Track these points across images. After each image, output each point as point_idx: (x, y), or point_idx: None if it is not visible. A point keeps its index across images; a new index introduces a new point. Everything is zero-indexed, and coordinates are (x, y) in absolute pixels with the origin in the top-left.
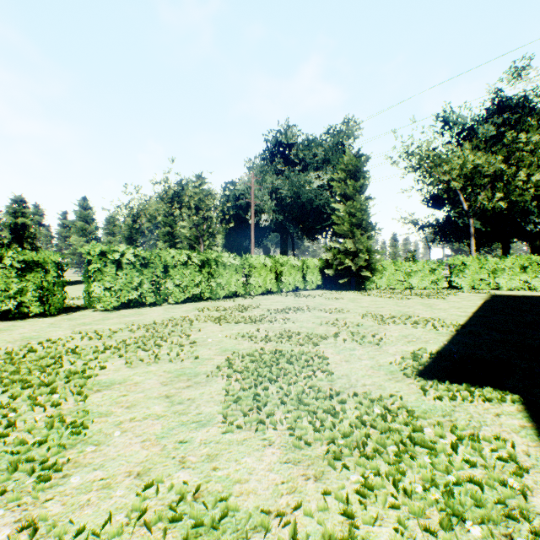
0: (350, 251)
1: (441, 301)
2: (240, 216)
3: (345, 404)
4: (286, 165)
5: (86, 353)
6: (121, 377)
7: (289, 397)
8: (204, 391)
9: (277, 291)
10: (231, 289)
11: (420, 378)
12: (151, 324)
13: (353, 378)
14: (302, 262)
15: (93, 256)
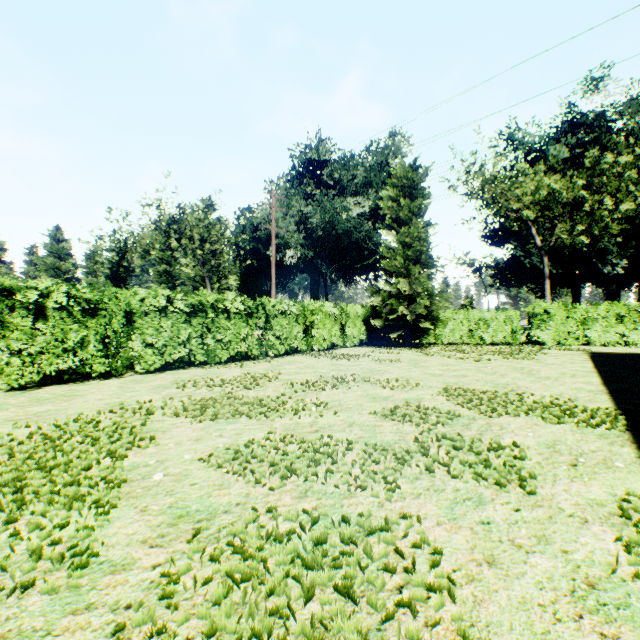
0: (404, 295)
1: (537, 364)
2: (260, 252)
3: None
4: (317, 189)
5: None
6: None
7: None
8: None
9: (306, 350)
10: (238, 349)
11: None
12: (66, 423)
13: None
14: (340, 310)
15: None
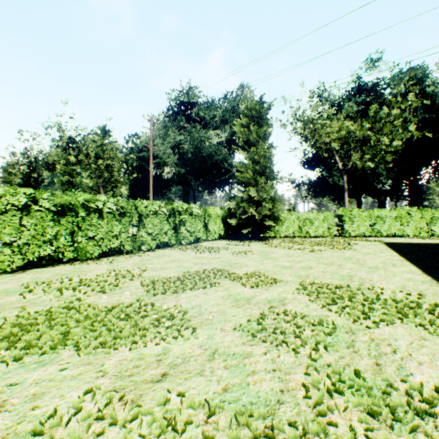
0: (253, 200)
1: (358, 253)
2: (145, 168)
3: None
4: (188, 123)
5: None
6: None
7: None
8: None
9: (175, 244)
10: (111, 245)
11: None
12: None
13: None
14: (204, 211)
15: None
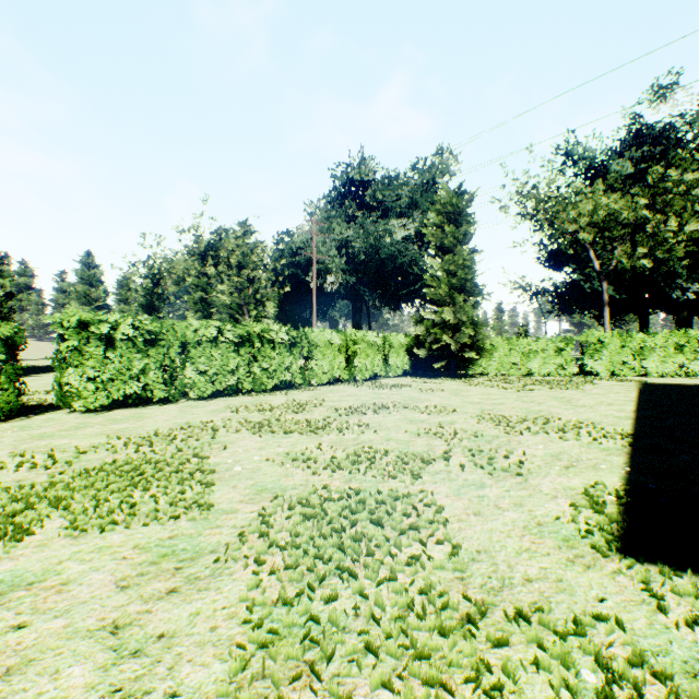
0: (449, 324)
1: (580, 394)
2: (299, 277)
3: (506, 647)
4: (360, 210)
5: (3, 503)
6: (42, 566)
7: (383, 628)
8: (201, 606)
9: (348, 379)
10: (283, 378)
11: (630, 559)
12: (149, 436)
13: (500, 559)
14: (383, 339)
15: (68, 328)
